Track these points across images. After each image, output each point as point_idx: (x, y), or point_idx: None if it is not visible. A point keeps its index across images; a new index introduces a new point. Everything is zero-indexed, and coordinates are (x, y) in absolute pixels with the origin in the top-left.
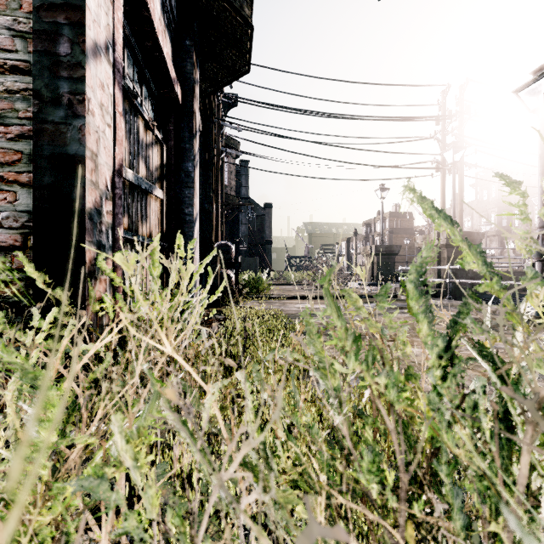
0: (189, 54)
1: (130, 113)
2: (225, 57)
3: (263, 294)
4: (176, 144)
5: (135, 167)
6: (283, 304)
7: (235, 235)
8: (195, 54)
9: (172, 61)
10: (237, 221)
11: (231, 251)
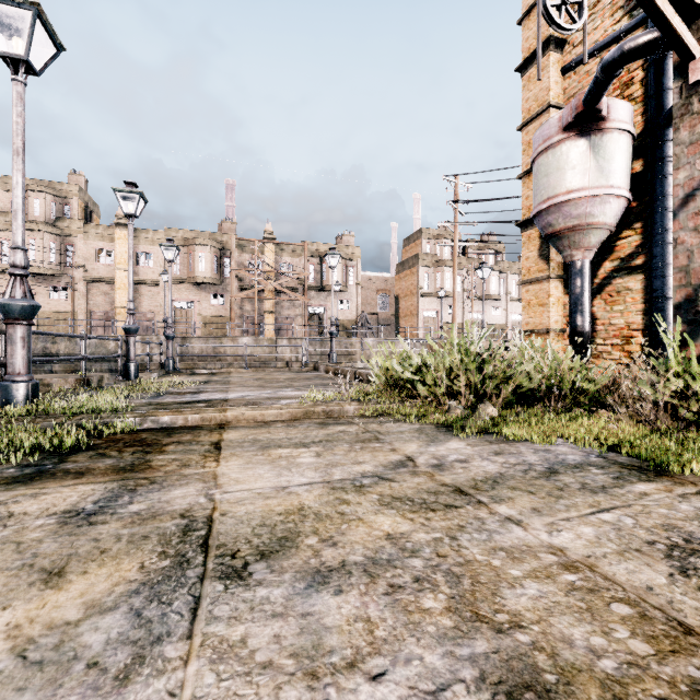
0: None
1: None
2: None
3: None
4: None
5: None
6: None
7: None
8: None
9: None
10: None
11: None
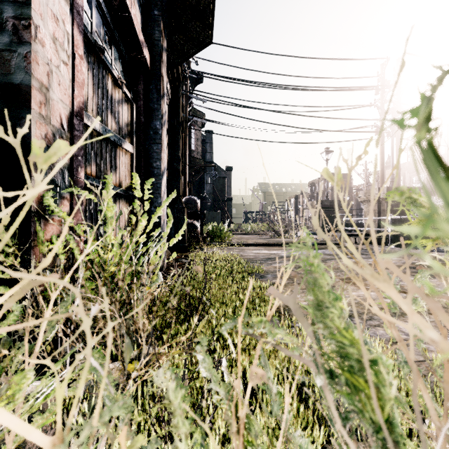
0: (157, 23)
1: (98, 68)
2: (190, 29)
3: (224, 241)
4: (145, 105)
5: (104, 120)
6: (242, 250)
7: (201, 193)
8: (163, 24)
9: (142, 29)
10: (203, 181)
11: (197, 204)
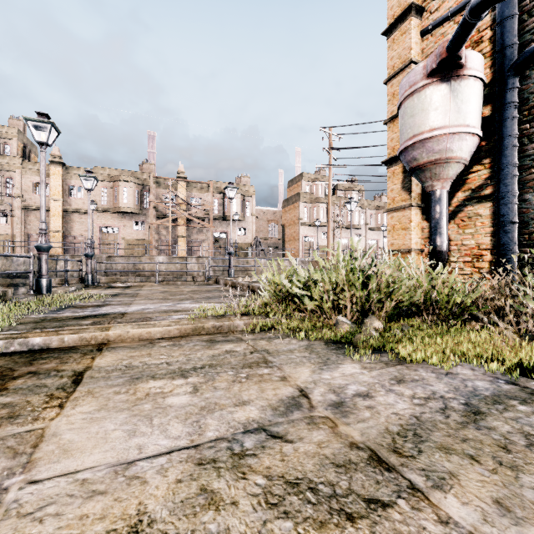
0: None
1: None
2: None
3: None
4: None
5: None
6: None
7: None
8: None
9: None
10: None
11: None
